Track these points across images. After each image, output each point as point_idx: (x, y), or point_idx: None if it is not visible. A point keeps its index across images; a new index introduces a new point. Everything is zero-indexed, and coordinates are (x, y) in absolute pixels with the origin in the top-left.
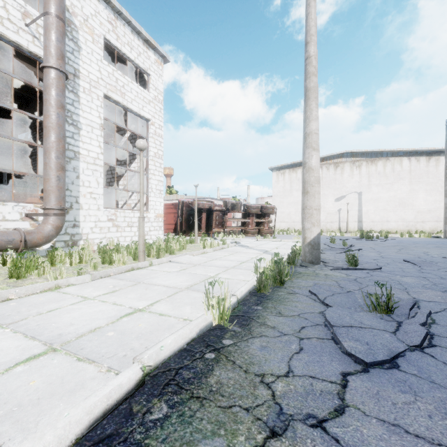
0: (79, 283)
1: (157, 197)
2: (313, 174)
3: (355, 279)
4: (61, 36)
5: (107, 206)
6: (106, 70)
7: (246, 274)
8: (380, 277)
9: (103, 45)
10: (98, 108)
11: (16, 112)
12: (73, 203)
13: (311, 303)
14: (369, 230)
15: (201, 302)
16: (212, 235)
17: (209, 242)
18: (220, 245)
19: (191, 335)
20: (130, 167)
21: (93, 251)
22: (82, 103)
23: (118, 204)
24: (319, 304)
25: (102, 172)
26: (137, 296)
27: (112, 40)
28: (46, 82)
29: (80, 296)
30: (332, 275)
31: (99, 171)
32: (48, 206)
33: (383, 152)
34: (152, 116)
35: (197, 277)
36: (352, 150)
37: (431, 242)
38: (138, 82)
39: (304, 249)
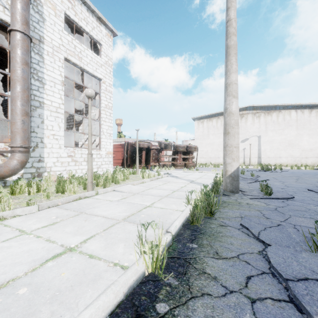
0: (25, 213)
1: (107, 138)
2: (233, 117)
3: (275, 209)
4: (26, 6)
5: (70, 146)
6: (66, 38)
7: (177, 203)
8: (296, 206)
9: (63, 18)
10: (59, 68)
11: (3, 76)
12: (39, 143)
13: (245, 239)
14: (266, 163)
15: (135, 237)
16: (150, 168)
17: (147, 174)
18: (156, 176)
19: (117, 299)
20: (87, 116)
21: (55, 181)
22: (46, 63)
23: (78, 144)
24: (254, 241)
25: (63, 119)
26: (74, 229)
27: (71, 15)
28: (12, 43)
29: (19, 229)
30: (253, 204)
31: (60, 118)
32: (14, 144)
33: (277, 106)
34: (104, 77)
35: (134, 207)
36: (253, 105)
37: (317, 173)
38: (93, 51)
39: (225, 180)
